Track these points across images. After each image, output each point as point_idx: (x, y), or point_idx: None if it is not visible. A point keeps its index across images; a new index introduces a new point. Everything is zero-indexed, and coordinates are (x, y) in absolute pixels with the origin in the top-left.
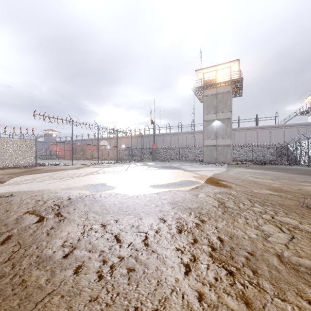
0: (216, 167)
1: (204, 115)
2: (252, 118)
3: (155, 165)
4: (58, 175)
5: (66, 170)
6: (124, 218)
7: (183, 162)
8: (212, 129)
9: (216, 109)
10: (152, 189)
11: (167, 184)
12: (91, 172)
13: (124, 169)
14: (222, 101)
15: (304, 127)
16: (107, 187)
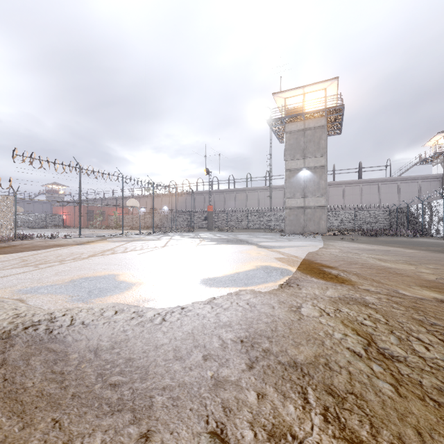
0: (307, 241)
1: (286, 162)
2: (353, 168)
3: (211, 237)
4: (39, 257)
5: (63, 246)
6: (90, 437)
7: (254, 232)
8: (297, 182)
9: (304, 152)
10: (203, 290)
11: (232, 276)
12: (102, 250)
13: (161, 244)
14: (313, 141)
15: (427, 181)
16: (113, 286)
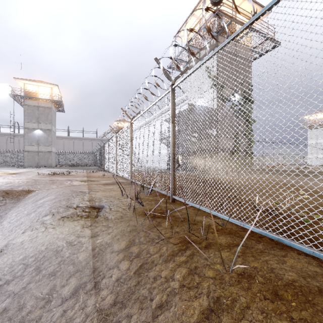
0: (30, 169)
1: (25, 123)
2: (79, 130)
3: None
4: None
5: None
6: None
7: None
8: (33, 136)
9: (38, 119)
10: None
11: None
12: None
13: None
14: (44, 114)
15: None
16: None
